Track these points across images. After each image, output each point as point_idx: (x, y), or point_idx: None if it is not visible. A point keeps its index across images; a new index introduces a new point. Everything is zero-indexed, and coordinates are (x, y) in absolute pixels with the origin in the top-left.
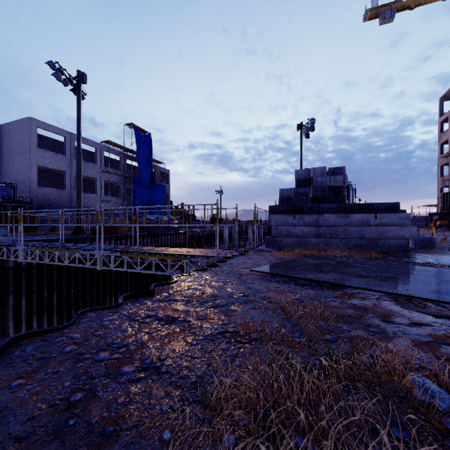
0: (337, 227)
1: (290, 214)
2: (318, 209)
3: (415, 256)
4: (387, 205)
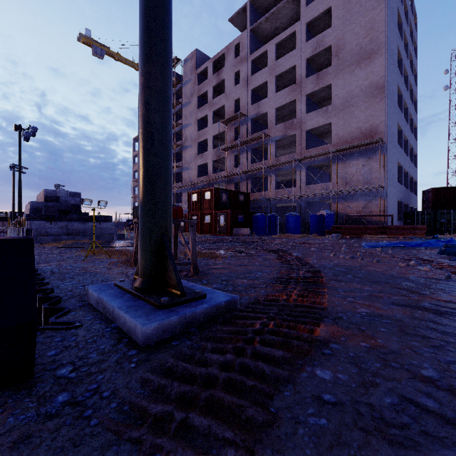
0: (79, 229)
1: (48, 221)
2: (66, 218)
3: (117, 241)
4: (105, 218)
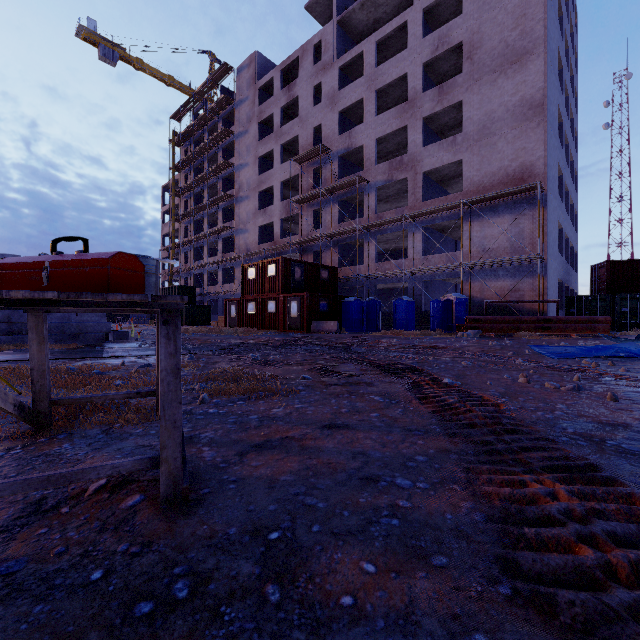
0: None
1: None
2: None
3: (107, 345)
4: None
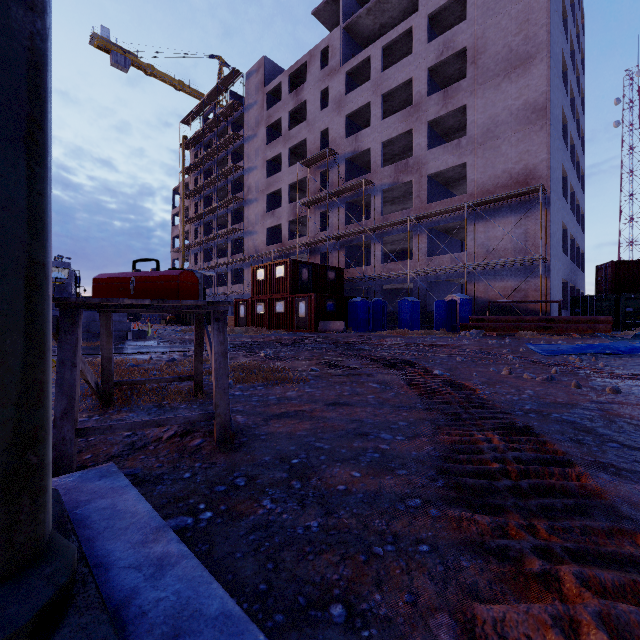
0: None
1: None
2: None
3: (128, 343)
4: None
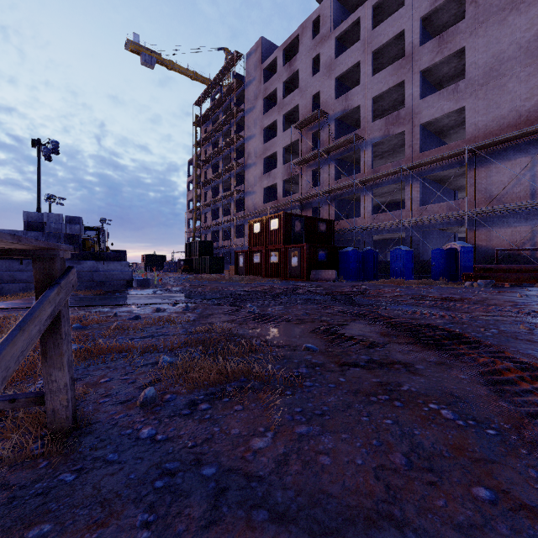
0: None
1: (15, 260)
2: None
3: (126, 291)
4: (115, 255)
